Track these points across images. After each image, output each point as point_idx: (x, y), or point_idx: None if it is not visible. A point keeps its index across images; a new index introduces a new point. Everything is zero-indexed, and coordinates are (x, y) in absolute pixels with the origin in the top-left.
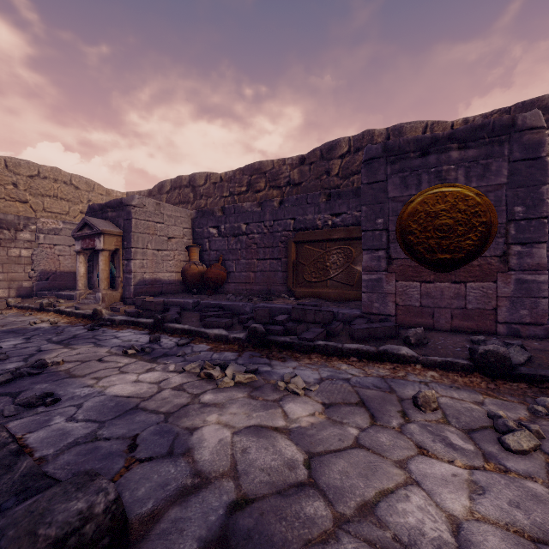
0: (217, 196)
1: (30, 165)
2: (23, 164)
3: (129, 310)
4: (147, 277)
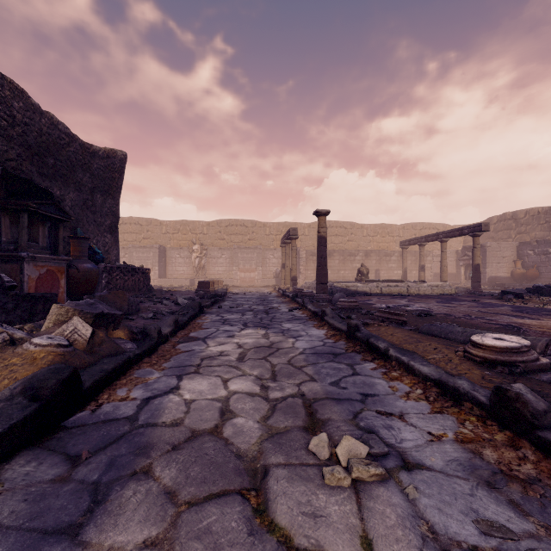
0: (534, 224)
1: (420, 224)
2: (417, 225)
3: (489, 286)
4: (493, 275)
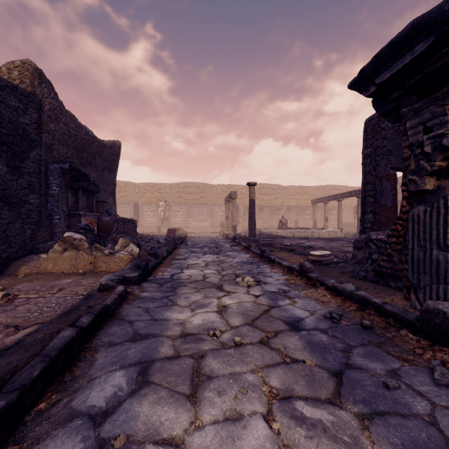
0: None
1: (329, 186)
2: (327, 186)
3: None
4: None
